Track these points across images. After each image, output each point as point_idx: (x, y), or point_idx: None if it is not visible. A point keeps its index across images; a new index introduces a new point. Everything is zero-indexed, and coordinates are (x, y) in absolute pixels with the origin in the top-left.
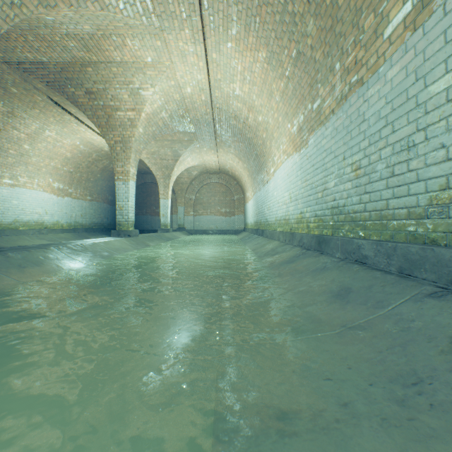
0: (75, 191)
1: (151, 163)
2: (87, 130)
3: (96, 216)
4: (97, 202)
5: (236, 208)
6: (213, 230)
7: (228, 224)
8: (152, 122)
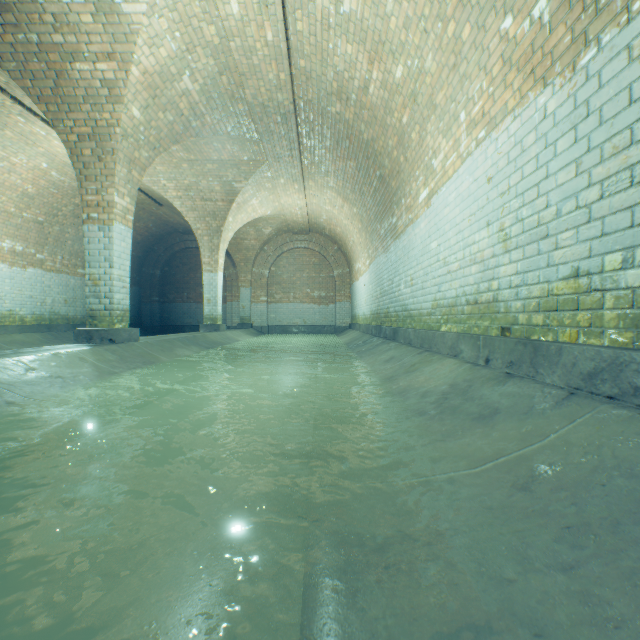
0: (52, 257)
1: (185, 207)
2: (51, 133)
3: None
4: None
5: (336, 291)
6: (299, 327)
7: (324, 318)
8: (164, 99)
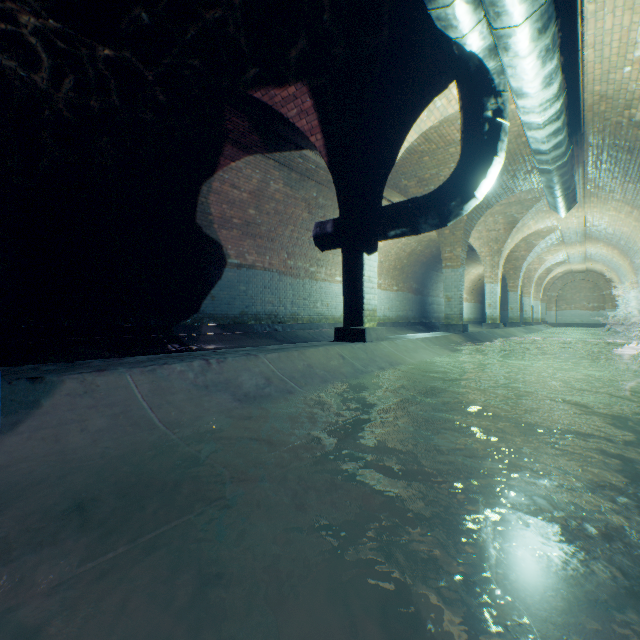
0: (469, 298)
1: None
2: None
3: (474, 313)
4: (475, 303)
5: (605, 303)
6: (577, 324)
7: (595, 319)
8: (544, 265)
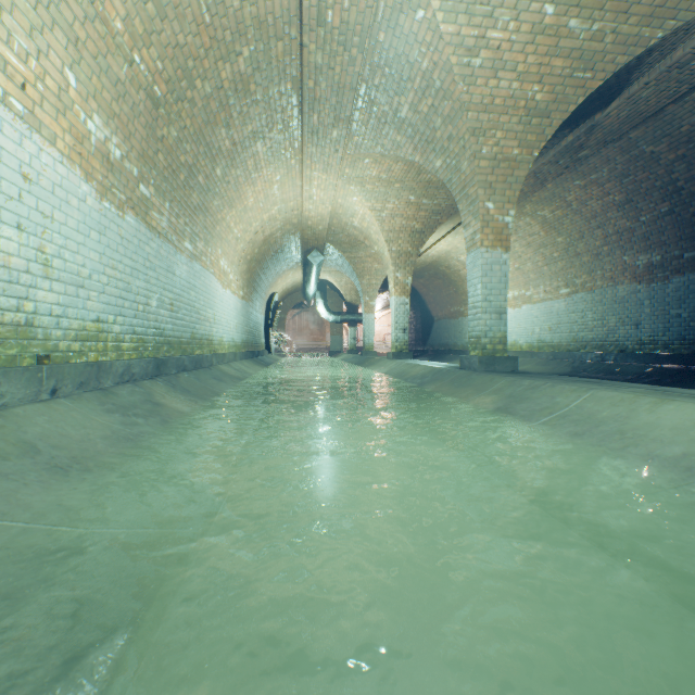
0: None
1: None
2: None
3: None
4: None
5: None
6: None
7: None
8: None
